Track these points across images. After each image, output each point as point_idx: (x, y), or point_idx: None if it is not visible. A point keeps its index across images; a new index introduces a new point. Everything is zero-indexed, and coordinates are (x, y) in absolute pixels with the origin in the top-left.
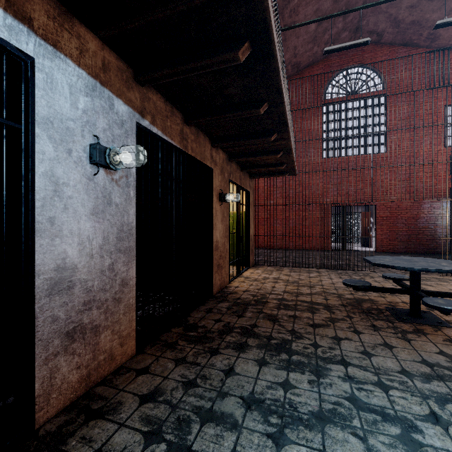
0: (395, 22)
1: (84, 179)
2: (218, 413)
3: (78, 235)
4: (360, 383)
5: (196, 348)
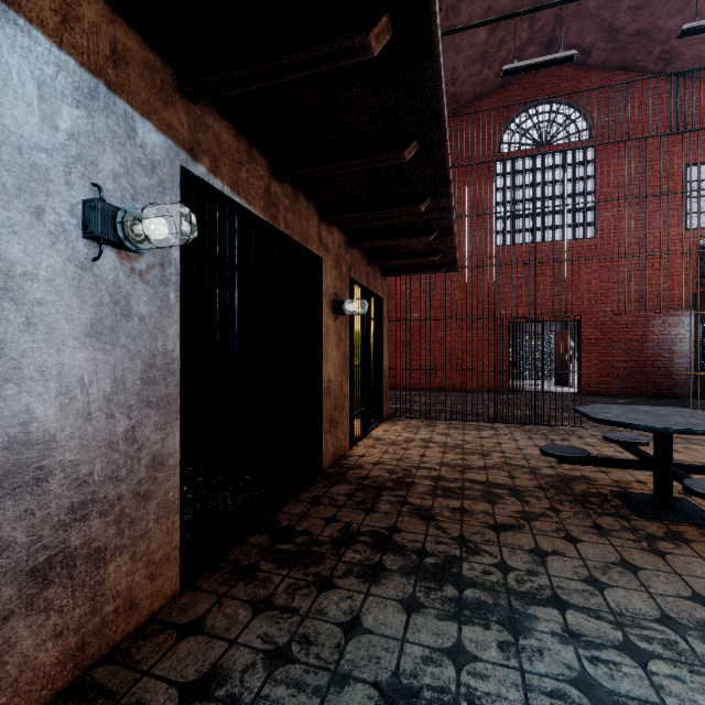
0: (611, 32)
1: (71, 267)
2: None
3: (59, 376)
4: (593, 646)
5: (292, 577)
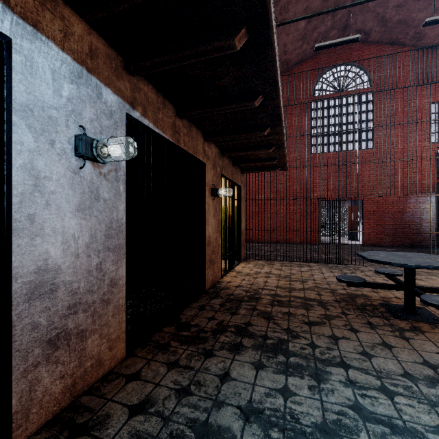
0: (383, 21)
1: (69, 172)
2: (214, 427)
3: (62, 233)
4: (363, 388)
5: (189, 350)
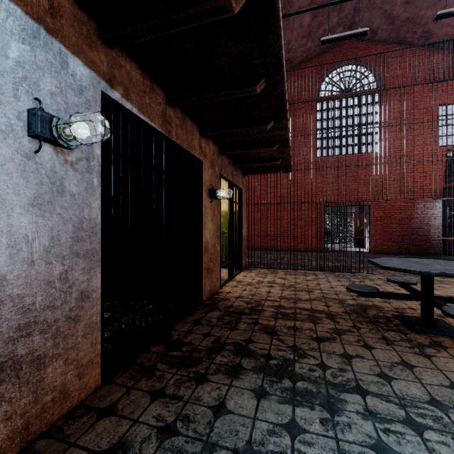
0: (390, 18)
1: (18, 156)
2: None
3: (8, 234)
4: (385, 421)
5: (179, 374)
